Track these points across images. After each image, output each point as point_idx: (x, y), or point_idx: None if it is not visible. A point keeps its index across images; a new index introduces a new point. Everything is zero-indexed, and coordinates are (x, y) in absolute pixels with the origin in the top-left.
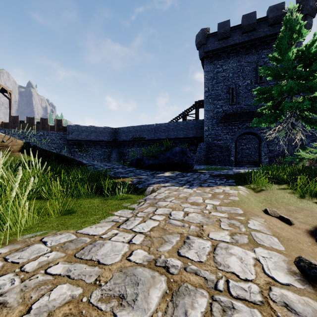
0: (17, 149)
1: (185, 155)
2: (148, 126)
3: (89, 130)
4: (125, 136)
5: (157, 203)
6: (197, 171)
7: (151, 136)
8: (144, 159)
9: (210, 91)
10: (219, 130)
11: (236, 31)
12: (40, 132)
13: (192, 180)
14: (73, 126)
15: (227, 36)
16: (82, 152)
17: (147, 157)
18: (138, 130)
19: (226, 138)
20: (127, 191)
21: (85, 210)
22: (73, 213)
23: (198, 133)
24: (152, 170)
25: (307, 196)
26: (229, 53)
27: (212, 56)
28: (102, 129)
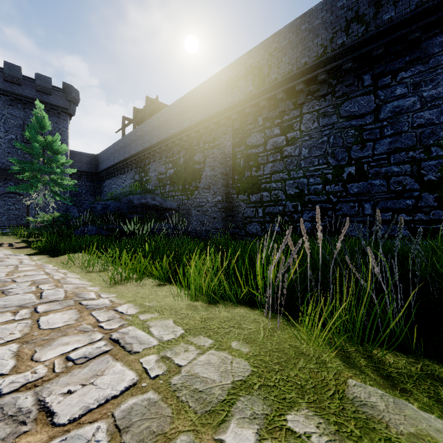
0: None
1: None
2: None
3: None
4: None
5: None
6: None
7: None
8: None
9: None
10: None
11: None
12: None
13: None
14: None
15: None
16: None
17: None
18: None
19: None
20: None
21: None
22: None
23: None
24: None
25: (20, 239)
26: None
27: None
28: None
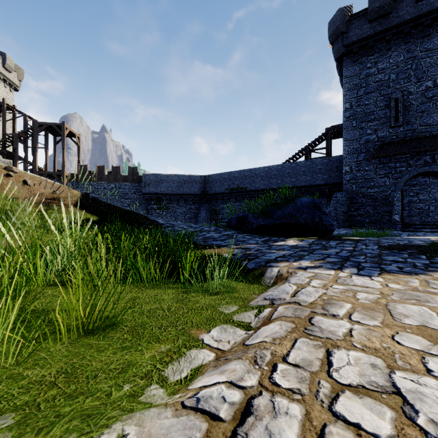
0: (71, 203)
1: (319, 210)
2: (252, 171)
3: (171, 179)
4: (217, 187)
5: (314, 321)
6: (346, 238)
7: (255, 185)
8: (250, 217)
9: (353, 109)
10: (371, 170)
11: (403, 0)
12: (111, 184)
13: (349, 254)
14: (150, 175)
15: (386, 12)
16: (161, 209)
17: (254, 214)
18: (237, 176)
19: (384, 184)
20: (226, 273)
21: (140, 322)
22: (112, 330)
23: (331, 179)
24: (264, 235)
25: None
26: (389, 40)
27: (358, 50)
28: (187, 178)
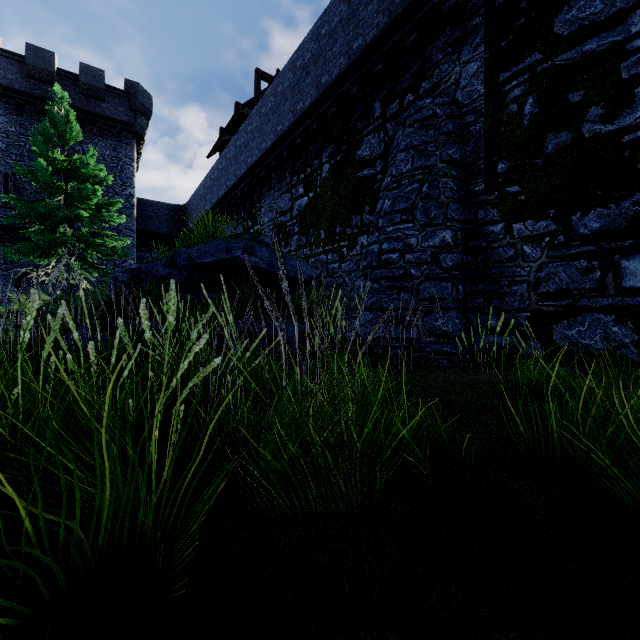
0: None
1: None
2: None
3: None
4: None
5: None
6: None
7: None
8: None
9: None
10: None
11: (13, 63)
12: None
13: None
14: None
15: None
16: None
17: None
18: None
19: None
20: None
21: None
22: None
23: None
24: None
25: None
26: None
27: None
28: None
